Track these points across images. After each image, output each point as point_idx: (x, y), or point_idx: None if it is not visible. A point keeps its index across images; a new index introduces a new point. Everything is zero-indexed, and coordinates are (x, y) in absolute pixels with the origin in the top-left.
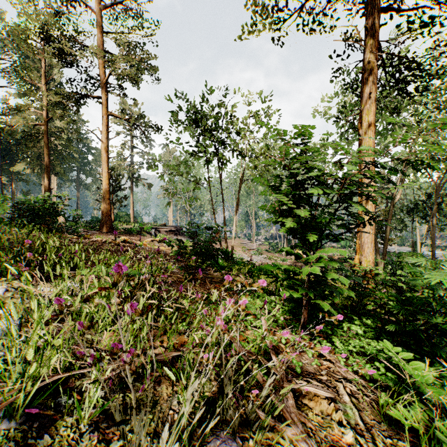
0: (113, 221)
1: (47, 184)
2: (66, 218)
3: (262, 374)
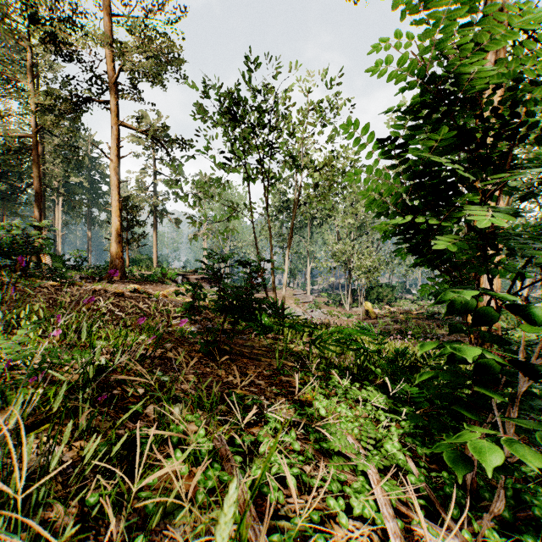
0: (128, 266)
1: (38, 215)
2: (64, 261)
3: None
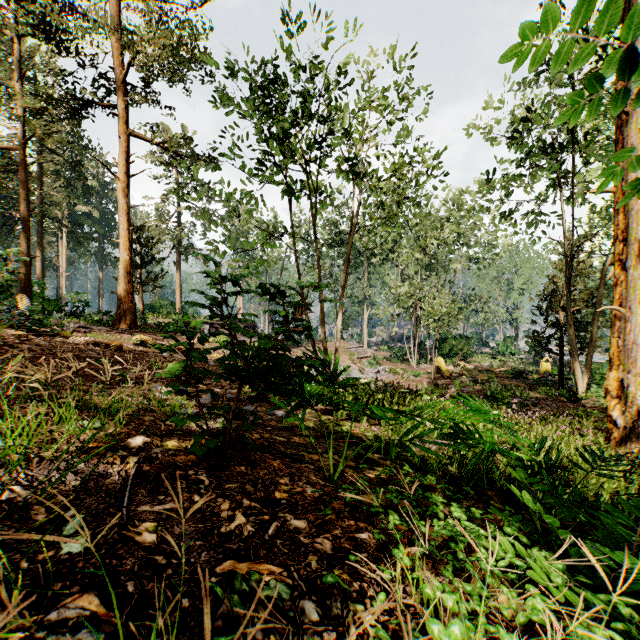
0: (142, 312)
1: (25, 248)
2: (60, 306)
3: None
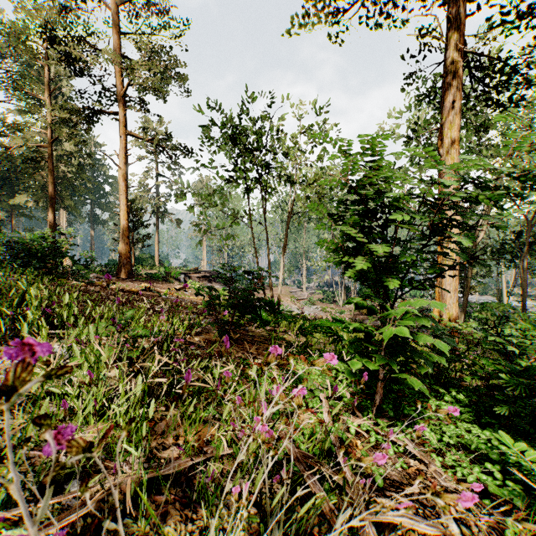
0: (133, 265)
1: (52, 219)
2: (75, 261)
3: (327, 491)
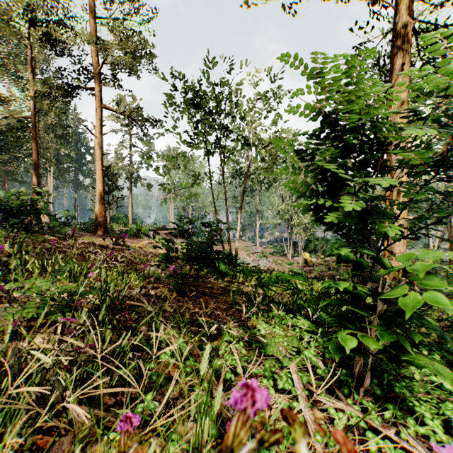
0: (109, 223)
1: (36, 182)
2: (57, 219)
3: None
